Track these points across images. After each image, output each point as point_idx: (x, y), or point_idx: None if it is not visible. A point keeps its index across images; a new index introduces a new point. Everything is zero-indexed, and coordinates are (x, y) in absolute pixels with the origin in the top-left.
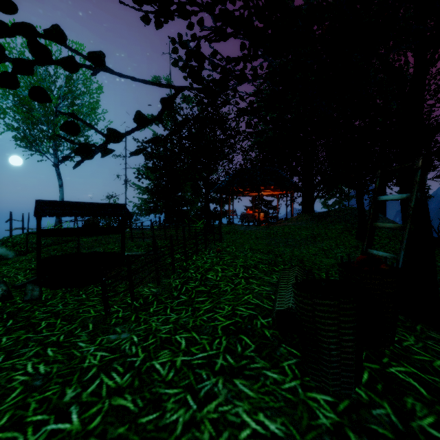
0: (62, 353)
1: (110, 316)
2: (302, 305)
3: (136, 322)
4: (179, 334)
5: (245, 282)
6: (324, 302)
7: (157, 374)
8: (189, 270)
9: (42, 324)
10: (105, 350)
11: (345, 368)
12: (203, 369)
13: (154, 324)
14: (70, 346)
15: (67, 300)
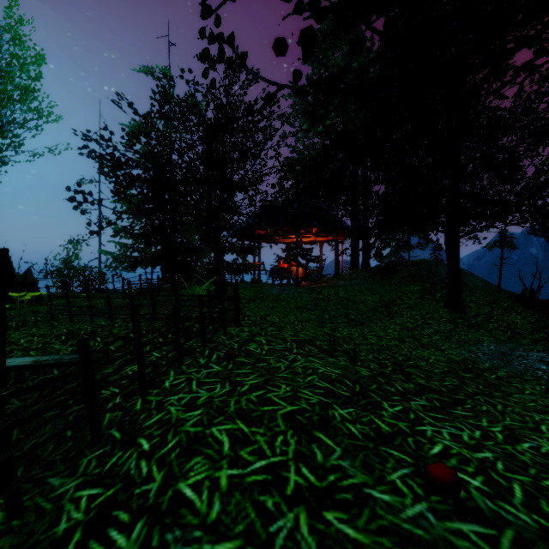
0: None
1: None
2: None
3: None
4: None
5: (312, 536)
6: None
7: None
8: (139, 438)
9: None
10: None
11: None
12: None
13: None
14: None
15: None
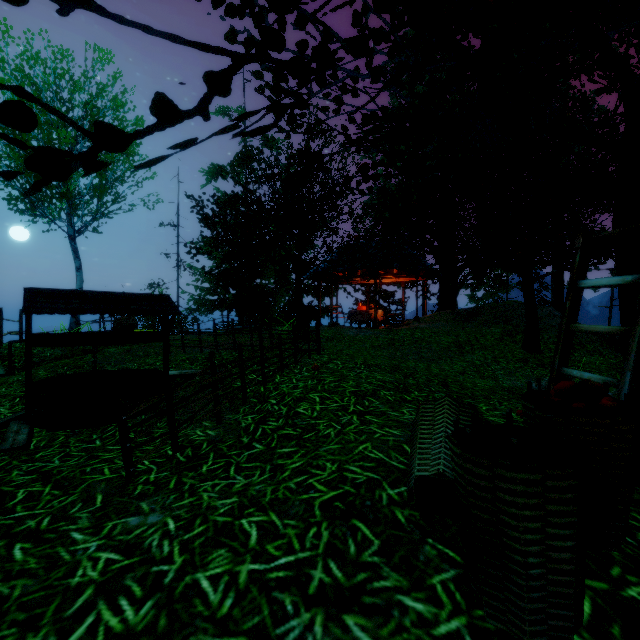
0: (40, 554)
1: (134, 480)
2: (472, 478)
3: (176, 492)
4: (247, 516)
5: (358, 420)
6: (516, 475)
7: (203, 602)
8: (269, 400)
9: (19, 496)
10: (116, 548)
11: (556, 602)
12: (288, 591)
13: (206, 497)
14: (56, 540)
15: (69, 449)
